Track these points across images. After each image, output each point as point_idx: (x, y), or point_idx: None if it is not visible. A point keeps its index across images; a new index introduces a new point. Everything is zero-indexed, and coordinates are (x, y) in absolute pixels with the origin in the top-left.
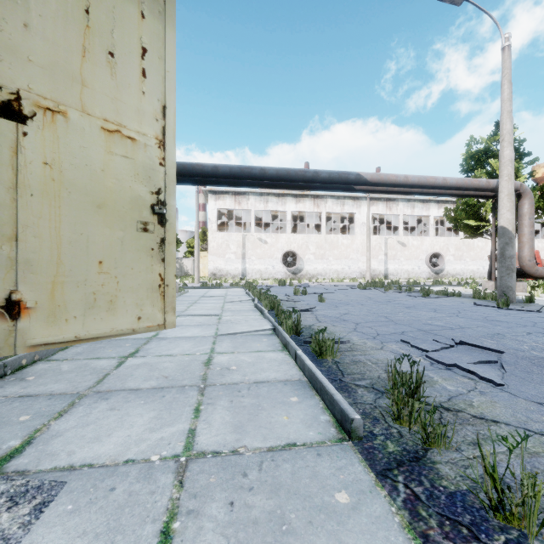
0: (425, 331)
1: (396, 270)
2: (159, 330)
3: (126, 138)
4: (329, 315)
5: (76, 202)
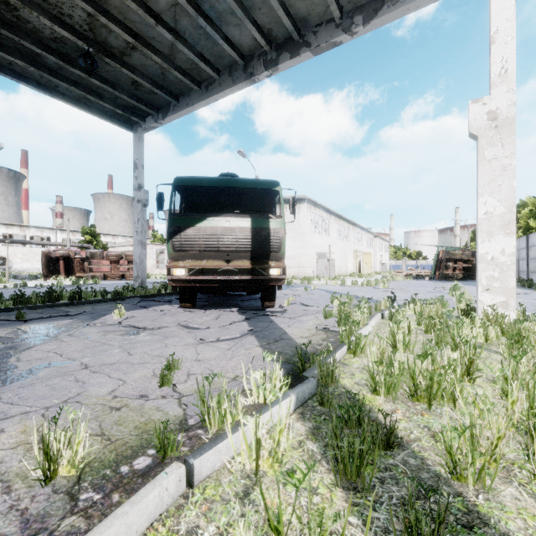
0: None
1: None
2: None
3: None
4: None
5: None
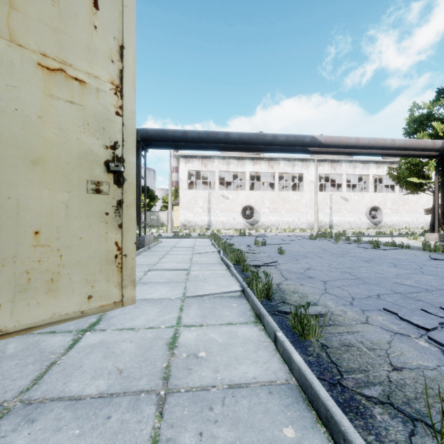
0: (401, 293)
1: (340, 222)
2: (115, 308)
3: (72, 80)
4: (293, 271)
5: (1, 157)
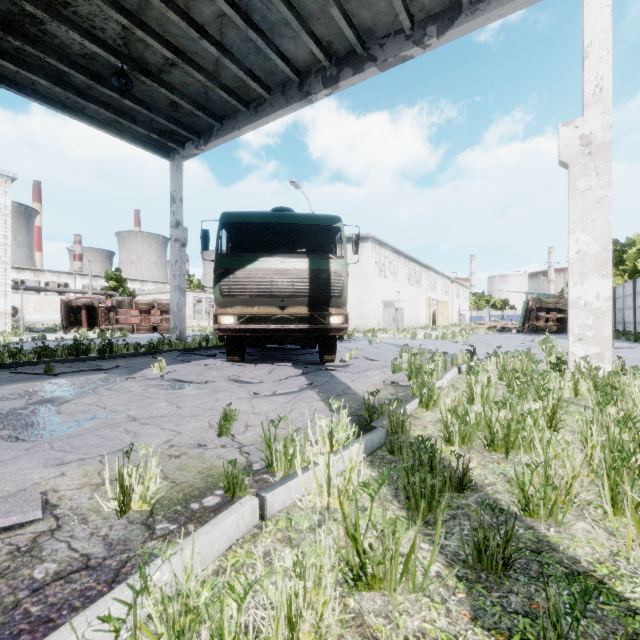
0: None
1: None
2: None
3: None
4: None
5: None
